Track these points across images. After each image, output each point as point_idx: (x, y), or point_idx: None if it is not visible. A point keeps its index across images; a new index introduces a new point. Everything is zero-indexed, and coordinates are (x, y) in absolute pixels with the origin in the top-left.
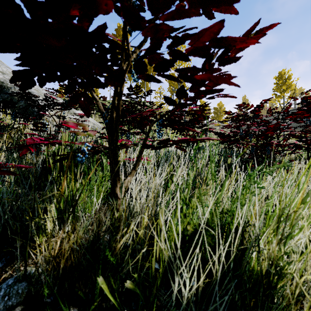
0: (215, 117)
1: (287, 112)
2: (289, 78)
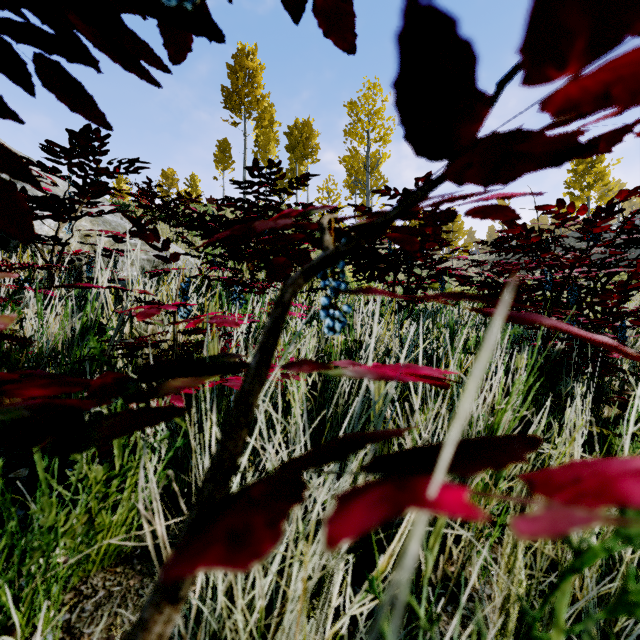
0: None
1: (632, 229)
2: (601, 160)
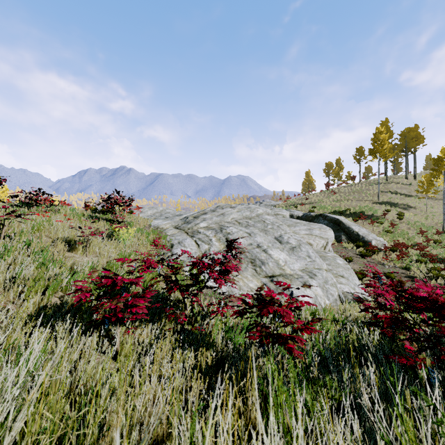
0: None
1: None
2: None
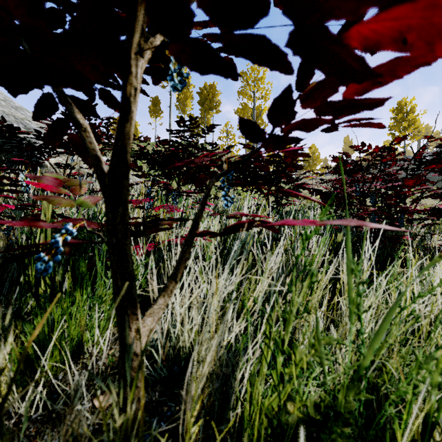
0: (306, 167)
1: (421, 158)
2: (413, 111)
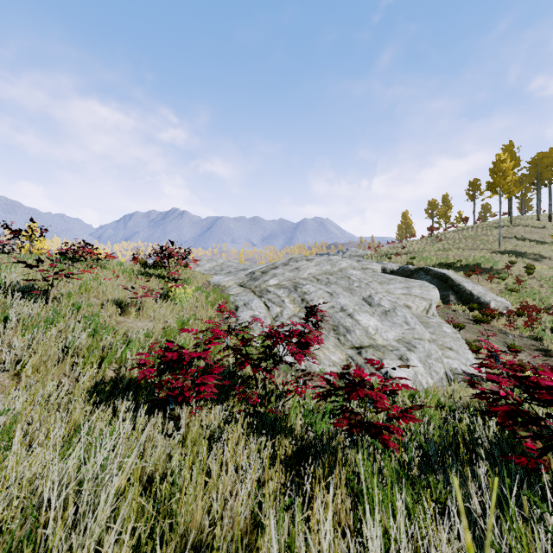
0: None
1: None
2: None
